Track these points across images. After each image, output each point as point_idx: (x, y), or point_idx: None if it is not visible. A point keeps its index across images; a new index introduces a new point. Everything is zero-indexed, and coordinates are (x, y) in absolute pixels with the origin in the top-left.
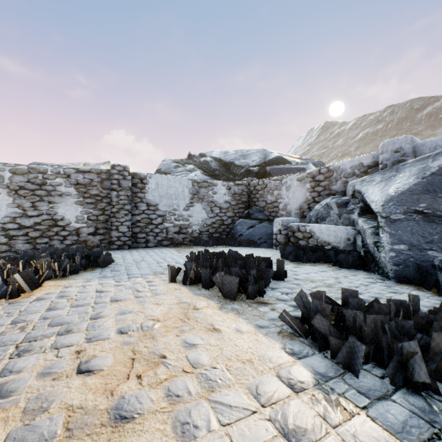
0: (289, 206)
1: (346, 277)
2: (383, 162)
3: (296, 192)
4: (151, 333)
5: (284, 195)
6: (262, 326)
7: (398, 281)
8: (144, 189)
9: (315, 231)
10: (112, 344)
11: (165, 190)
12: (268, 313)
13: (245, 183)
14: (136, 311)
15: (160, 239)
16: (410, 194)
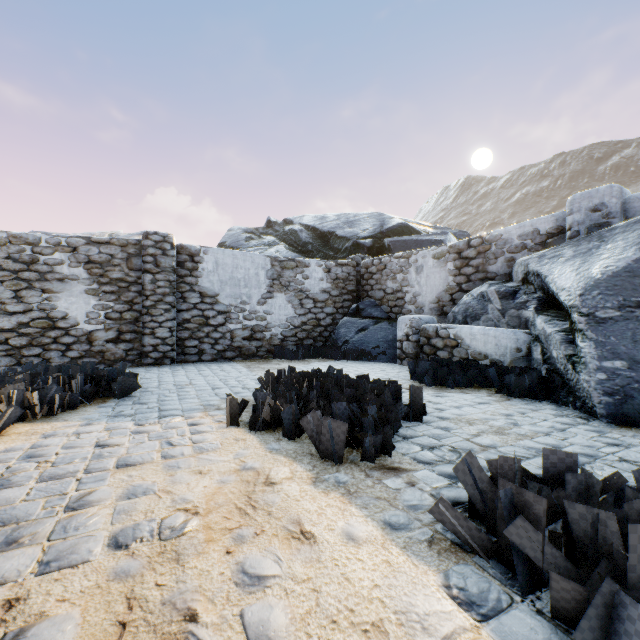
0: (421, 297)
1: (524, 415)
2: (573, 227)
3: (432, 276)
4: (176, 547)
5: (412, 281)
6: (396, 525)
7: (614, 422)
8: (196, 271)
9: (463, 337)
10: (90, 580)
11: (229, 273)
12: (404, 492)
13: (352, 262)
14: (157, 489)
15: (221, 348)
16: (629, 276)
